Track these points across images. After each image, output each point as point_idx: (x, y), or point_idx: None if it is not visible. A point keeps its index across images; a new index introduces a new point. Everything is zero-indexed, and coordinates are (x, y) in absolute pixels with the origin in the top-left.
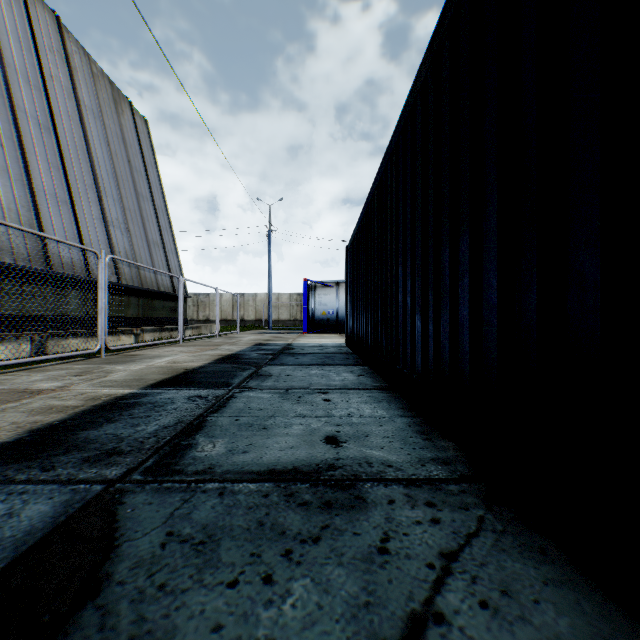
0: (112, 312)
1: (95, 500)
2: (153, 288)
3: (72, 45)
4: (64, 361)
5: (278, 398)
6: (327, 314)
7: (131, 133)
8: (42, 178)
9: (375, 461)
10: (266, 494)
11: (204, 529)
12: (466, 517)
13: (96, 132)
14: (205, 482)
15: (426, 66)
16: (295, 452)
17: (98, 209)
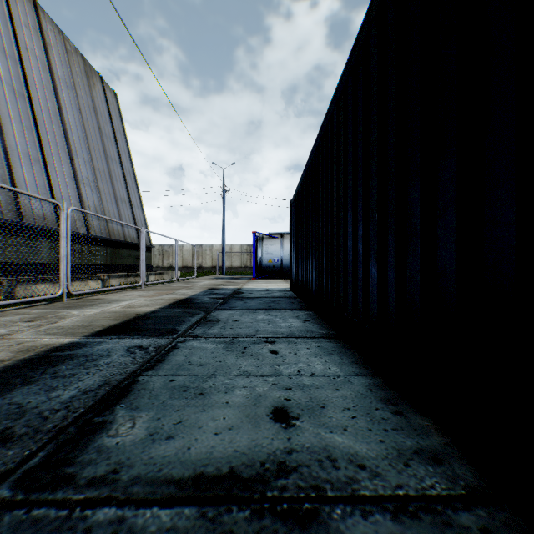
0: (82, 260)
1: None
2: (120, 239)
3: (47, 24)
4: (26, 305)
5: (222, 349)
6: (273, 262)
7: (102, 104)
8: (16, 139)
9: (340, 455)
10: None
11: None
12: None
13: (69, 101)
14: (97, 505)
15: None
16: (234, 437)
17: (69, 168)
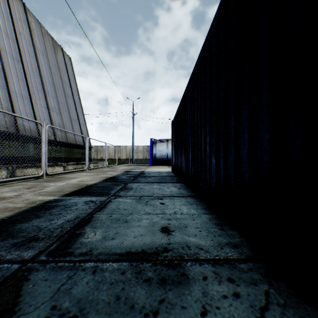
0: (51, 155)
1: (10, 277)
2: (73, 142)
3: (31, 18)
4: (23, 180)
5: (135, 202)
6: (162, 156)
7: (62, 64)
8: (14, 85)
9: (192, 245)
10: (123, 271)
11: (78, 303)
12: (256, 291)
13: (44, 62)
14: (85, 262)
15: (218, 14)
16: (143, 238)
17: (44, 102)
